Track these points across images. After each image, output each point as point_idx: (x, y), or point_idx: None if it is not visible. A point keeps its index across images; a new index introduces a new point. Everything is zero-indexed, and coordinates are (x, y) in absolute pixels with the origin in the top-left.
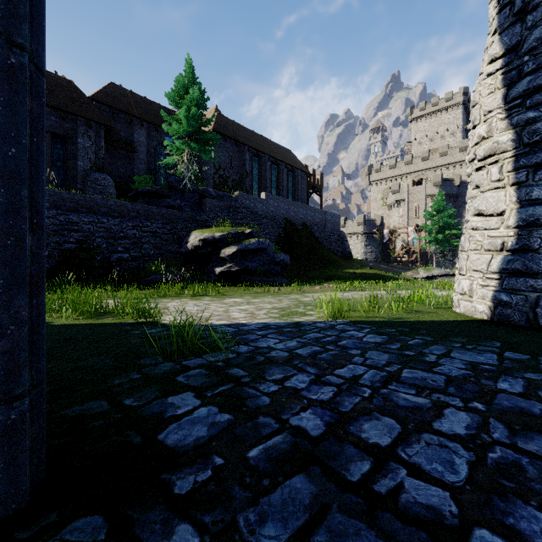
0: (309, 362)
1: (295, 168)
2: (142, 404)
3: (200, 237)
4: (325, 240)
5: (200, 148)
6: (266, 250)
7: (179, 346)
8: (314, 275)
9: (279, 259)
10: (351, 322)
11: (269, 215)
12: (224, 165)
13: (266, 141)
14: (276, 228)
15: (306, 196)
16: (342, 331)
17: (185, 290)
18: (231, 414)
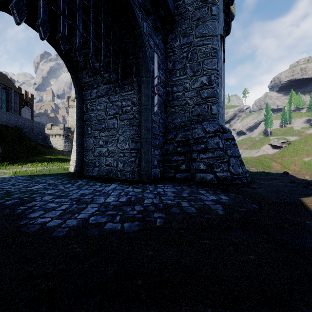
0: None
1: (9, 87)
2: None
3: None
4: (33, 138)
5: None
6: None
7: None
8: (22, 159)
9: None
10: (22, 176)
11: None
12: None
13: None
14: None
15: (20, 107)
16: (15, 178)
17: None
18: None
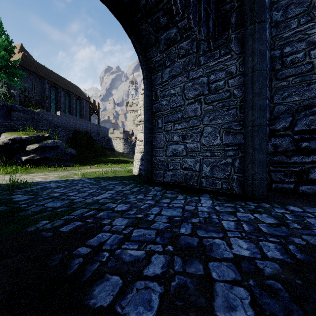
0: (63, 187)
1: (82, 98)
2: (3, 197)
3: (9, 137)
4: (99, 141)
5: (8, 78)
6: (59, 146)
7: (11, 186)
8: (91, 161)
9: (68, 152)
10: (89, 178)
11: (63, 125)
12: (29, 89)
13: (61, 78)
14: (67, 133)
15: (89, 115)
16: (82, 180)
17: (1, 170)
18: (34, 196)
